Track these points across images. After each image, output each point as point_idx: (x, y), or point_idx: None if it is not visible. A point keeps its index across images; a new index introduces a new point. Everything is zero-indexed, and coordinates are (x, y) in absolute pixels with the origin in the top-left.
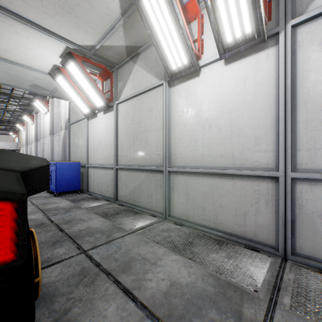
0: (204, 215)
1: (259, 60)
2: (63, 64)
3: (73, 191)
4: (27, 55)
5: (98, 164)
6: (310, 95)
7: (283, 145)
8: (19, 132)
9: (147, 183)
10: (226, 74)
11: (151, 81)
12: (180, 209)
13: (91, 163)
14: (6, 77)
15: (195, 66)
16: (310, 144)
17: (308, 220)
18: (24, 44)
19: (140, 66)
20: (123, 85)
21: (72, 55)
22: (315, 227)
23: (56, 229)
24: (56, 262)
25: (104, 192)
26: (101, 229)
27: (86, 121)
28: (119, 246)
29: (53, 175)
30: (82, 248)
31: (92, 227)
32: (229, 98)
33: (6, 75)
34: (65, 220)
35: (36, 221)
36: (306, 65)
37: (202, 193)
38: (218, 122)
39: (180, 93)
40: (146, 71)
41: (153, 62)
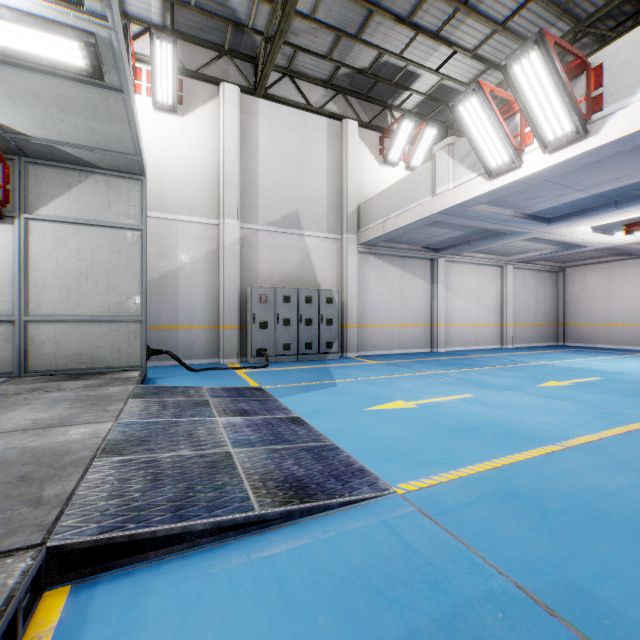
0: None
1: (1, 230)
2: None
3: None
4: None
5: None
6: (39, 267)
7: (20, 298)
8: None
9: None
10: None
11: None
12: None
13: None
14: None
15: None
16: (39, 299)
17: (37, 347)
18: None
19: None
20: None
21: None
22: (42, 351)
23: None
24: None
25: None
26: None
27: None
28: None
29: None
30: None
31: None
32: None
33: None
34: None
35: None
36: (36, 247)
37: None
38: None
39: None
40: None
41: None
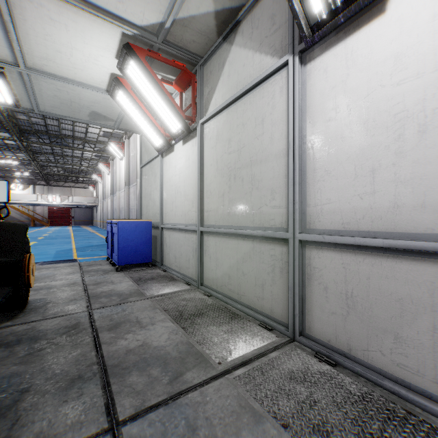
0: (399, 355)
1: None
2: (121, 69)
3: (143, 264)
4: (73, 62)
5: (176, 224)
6: None
7: None
8: (97, 184)
9: (254, 261)
10: None
11: (261, 66)
12: (328, 324)
13: (166, 223)
14: (58, 105)
15: None
16: None
17: None
18: (65, 40)
19: (240, 46)
20: (212, 90)
21: (131, 47)
22: None
23: (91, 341)
24: None
25: (183, 269)
26: (166, 352)
27: (159, 159)
28: (193, 419)
29: (115, 239)
30: (114, 412)
31: (150, 344)
32: None
33: (58, 102)
34: (112, 321)
35: (71, 317)
36: None
37: (392, 300)
38: None
39: (328, 71)
40: (252, 50)
41: (266, 27)
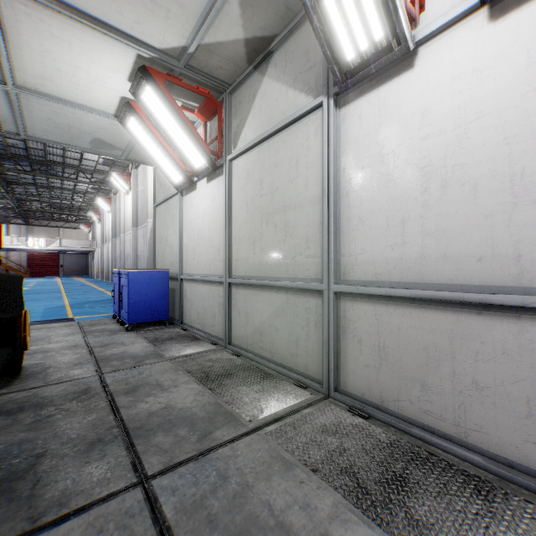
0: (425, 402)
1: None
2: (134, 93)
3: (159, 322)
4: (76, 82)
5: (199, 275)
6: None
7: None
8: (94, 224)
9: (288, 315)
10: (495, 44)
11: (295, 103)
12: (362, 378)
13: (187, 273)
14: (52, 130)
15: (406, 40)
16: None
17: None
18: (68, 58)
19: (273, 78)
20: (241, 123)
21: (147, 71)
22: None
23: (107, 406)
24: (76, 511)
25: (208, 327)
26: (192, 413)
27: (179, 198)
28: (225, 470)
29: (125, 293)
30: (142, 469)
31: (174, 406)
32: (505, 106)
33: (52, 126)
34: (129, 385)
35: (79, 383)
36: None
37: (420, 349)
38: (468, 172)
39: (362, 118)
40: (286, 84)
41: (301, 62)
